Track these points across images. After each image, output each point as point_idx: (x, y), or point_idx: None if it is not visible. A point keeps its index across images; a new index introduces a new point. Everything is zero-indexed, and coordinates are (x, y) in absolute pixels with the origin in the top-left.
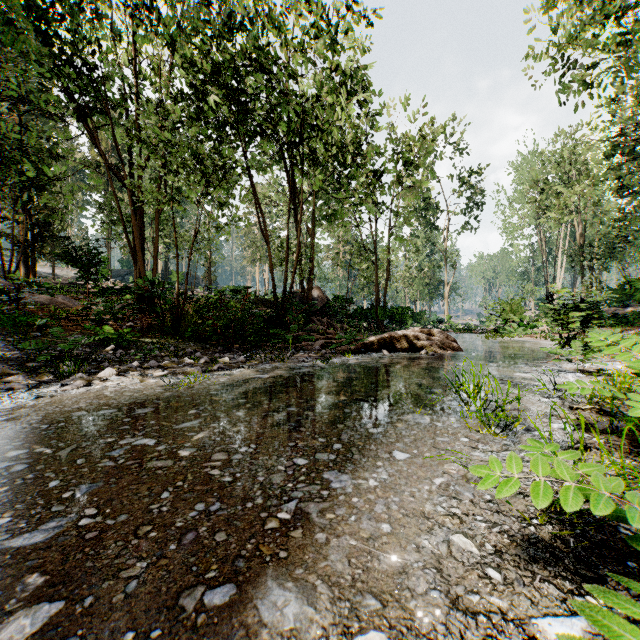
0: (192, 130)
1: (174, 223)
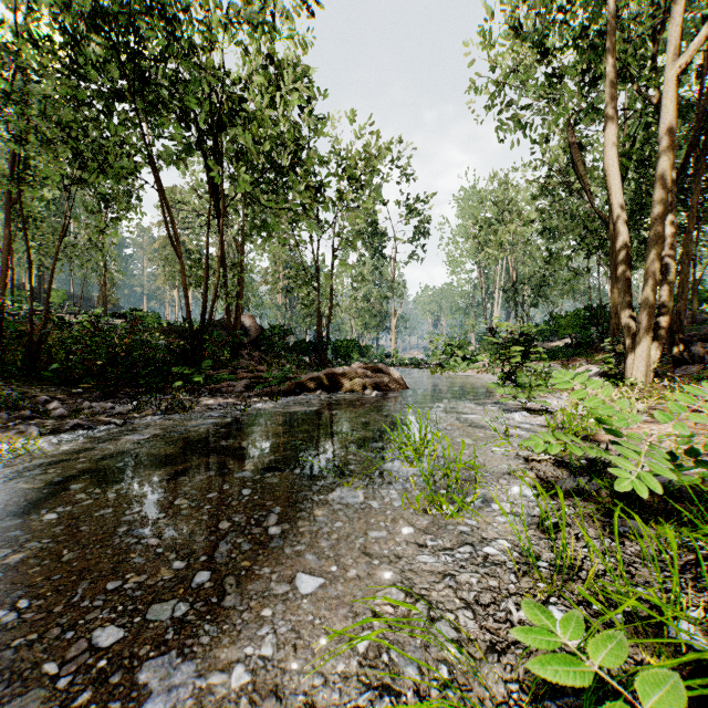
0: (59, 89)
1: (23, 214)
